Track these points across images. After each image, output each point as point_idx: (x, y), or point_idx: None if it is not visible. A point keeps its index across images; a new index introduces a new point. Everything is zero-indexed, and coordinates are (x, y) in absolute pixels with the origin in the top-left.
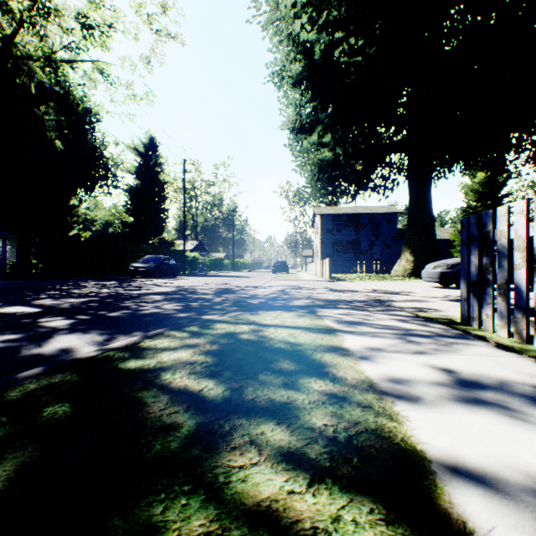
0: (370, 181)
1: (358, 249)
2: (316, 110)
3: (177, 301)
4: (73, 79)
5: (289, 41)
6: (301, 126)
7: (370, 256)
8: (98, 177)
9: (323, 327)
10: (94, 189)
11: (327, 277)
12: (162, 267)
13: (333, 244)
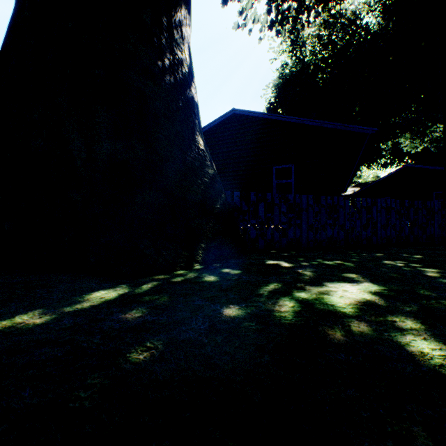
0: None
1: None
2: None
3: None
4: None
5: None
6: None
7: None
8: None
9: None
10: None
11: None
12: None
13: None
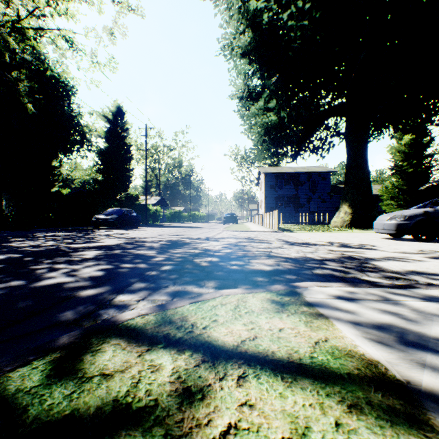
0: (310, 142)
1: (298, 203)
2: (262, 78)
3: (106, 261)
4: (42, 47)
5: (239, 14)
6: (248, 96)
7: (308, 209)
8: (75, 142)
9: (357, 363)
10: (71, 152)
11: (274, 228)
12: (123, 219)
13: (276, 198)
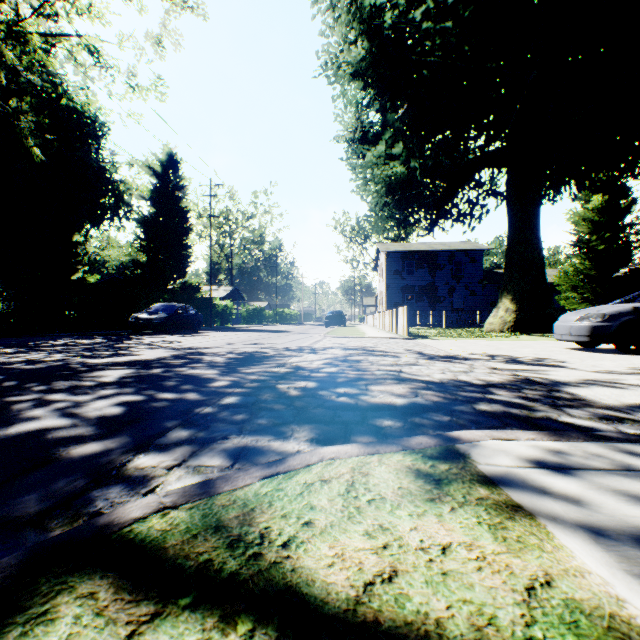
0: (453, 206)
1: (435, 297)
2: (383, 109)
3: (135, 388)
4: (55, 63)
5: (348, 13)
6: (362, 137)
7: (450, 305)
8: (108, 206)
9: None
10: (102, 221)
11: (401, 333)
12: (175, 319)
13: (403, 289)
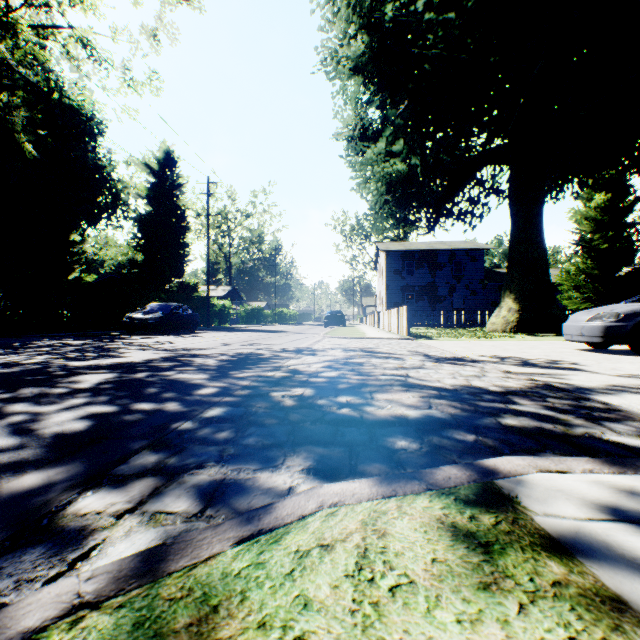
0: (455, 204)
1: (435, 296)
2: (383, 105)
3: (110, 396)
4: (48, 57)
5: (348, 7)
6: (361, 135)
7: (450, 305)
8: (105, 205)
9: None
10: (99, 220)
11: (402, 333)
12: (170, 319)
13: (403, 289)
